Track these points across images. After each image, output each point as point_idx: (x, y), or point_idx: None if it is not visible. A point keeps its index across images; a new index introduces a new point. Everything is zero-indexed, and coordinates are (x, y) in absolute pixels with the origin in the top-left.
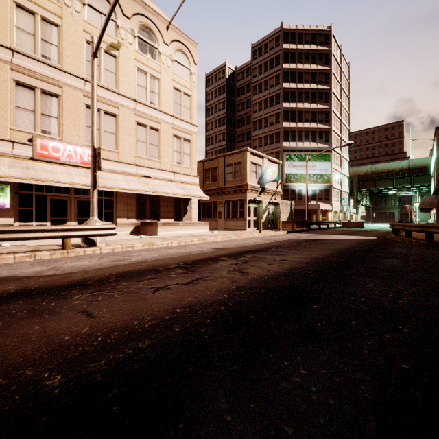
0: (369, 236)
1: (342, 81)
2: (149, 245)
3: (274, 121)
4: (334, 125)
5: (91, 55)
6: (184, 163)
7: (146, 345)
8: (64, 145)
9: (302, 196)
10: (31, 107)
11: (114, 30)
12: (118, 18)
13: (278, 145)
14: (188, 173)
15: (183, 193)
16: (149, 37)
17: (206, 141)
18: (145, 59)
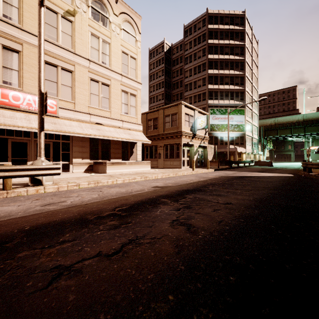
0: (285, 174)
1: (253, 54)
2: (95, 184)
3: (201, 84)
4: (247, 87)
5: (38, 4)
6: (130, 113)
7: None
8: (23, 94)
9: (223, 141)
10: None
11: None
12: None
13: (205, 102)
14: (134, 122)
15: (129, 137)
16: (101, 8)
17: (149, 100)
18: (98, 26)
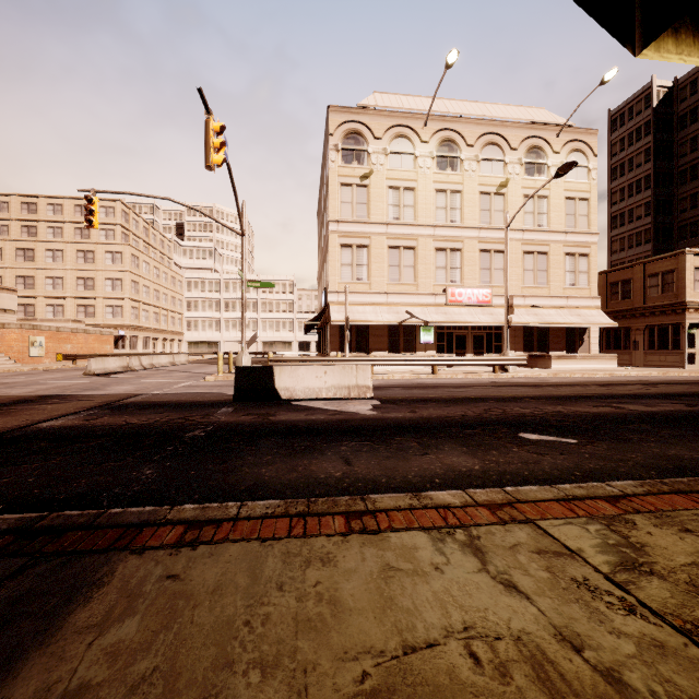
0: None
1: None
2: (553, 375)
3: None
4: None
5: (505, 228)
6: (579, 284)
7: (595, 395)
8: (465, 289)
9: None
10: (444, 265)
11: (503, 169)
12: (506, 155)
13: None
14: (585, 296)
15: (579, 321)
16: (537, 156)
17: (609, 223)
18: (532, 182)
